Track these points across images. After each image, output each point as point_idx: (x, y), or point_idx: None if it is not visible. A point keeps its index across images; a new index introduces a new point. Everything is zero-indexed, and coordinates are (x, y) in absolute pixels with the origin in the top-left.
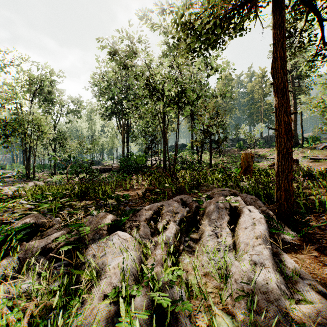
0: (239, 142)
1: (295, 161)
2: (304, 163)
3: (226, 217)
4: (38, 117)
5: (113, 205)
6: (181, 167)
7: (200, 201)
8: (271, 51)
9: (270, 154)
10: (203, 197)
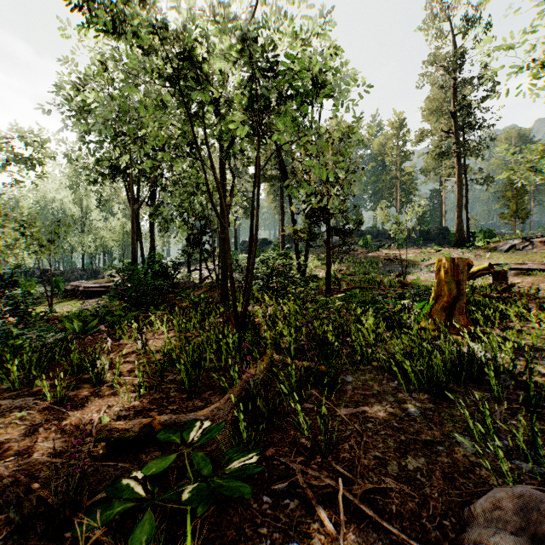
0: (365, 237)
1: (501, 274)
2: None
3: None
4: None
5: None
6: (264, 287)
7: None
8: (420, 76)
9: (423, 258)
10: None
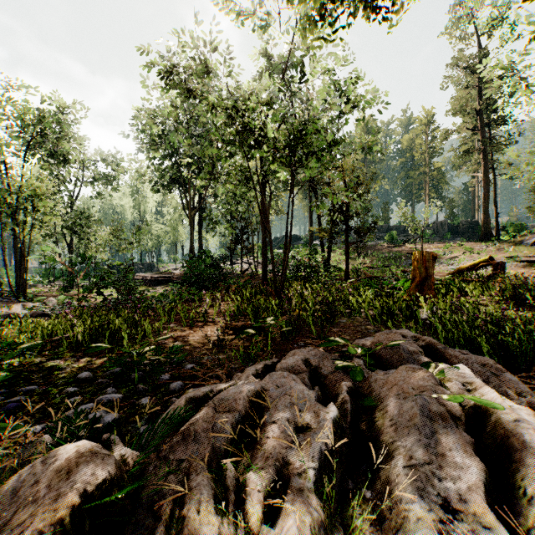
0: (391, 233)
1: (499, 265)
2: (511, 269)
3: (467, 461)
4: (31, 184)
5: (147, 371)
6: (294, 276)
7: (356, 371)
8: (445, 77)
9: (445, 252)
10: (356, 354)
